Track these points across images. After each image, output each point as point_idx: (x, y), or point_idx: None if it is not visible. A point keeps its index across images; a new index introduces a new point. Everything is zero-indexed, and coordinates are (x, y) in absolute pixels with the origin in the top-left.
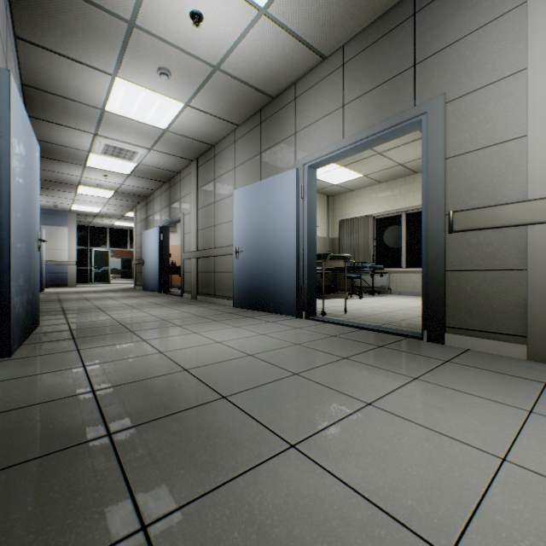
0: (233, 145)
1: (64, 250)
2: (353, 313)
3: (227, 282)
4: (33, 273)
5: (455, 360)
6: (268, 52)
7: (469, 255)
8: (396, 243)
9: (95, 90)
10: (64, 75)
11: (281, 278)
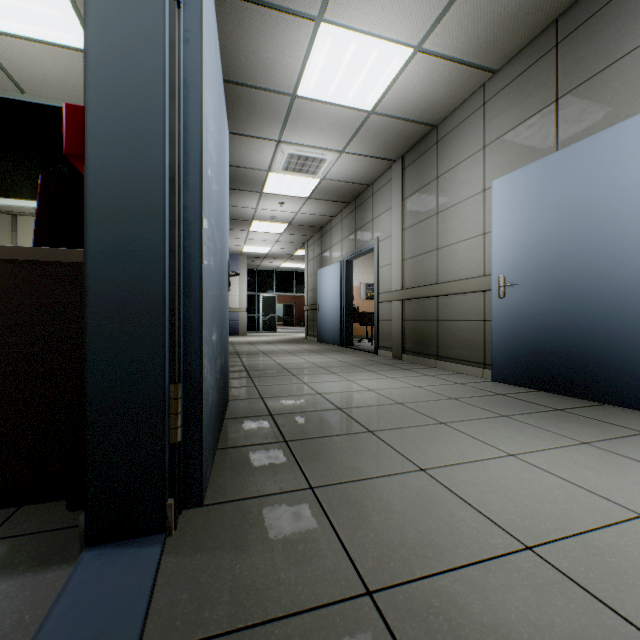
0: (479, 111)
1: (235, 296)
2: None
3: (464, 337)
4: (224, 324)
5: None
6: None
7: None
8: None
9: (288, 59)
10: (253, 43)
11: (638, 334)
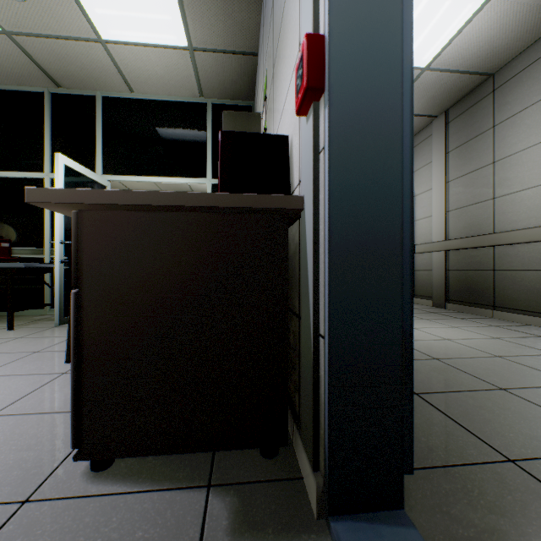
0: None
1: None
2: None
3: (534, 288)
4: None
5: None
6: None
7: None
8: None
9: None
10: None
11: None
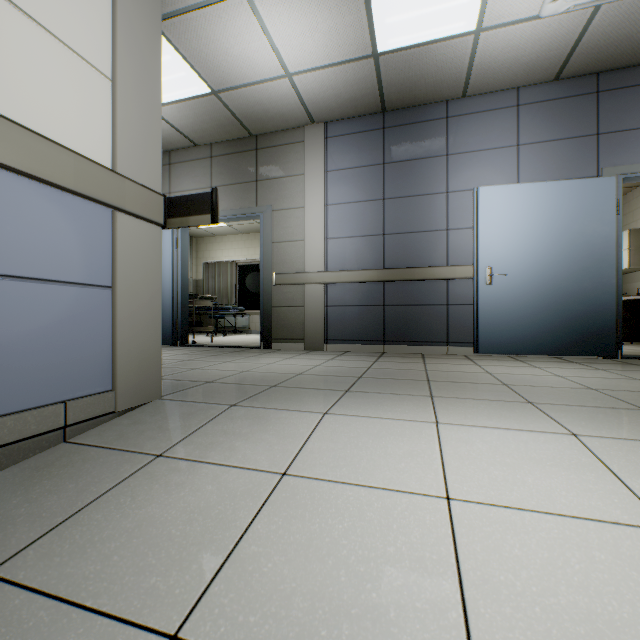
0: None
1: None
2: (219, 342)
3: None
4: None
5: (273, 352)
6: None
7: (283, 298)
8: (256, 288)
9: None
10: None
11: None
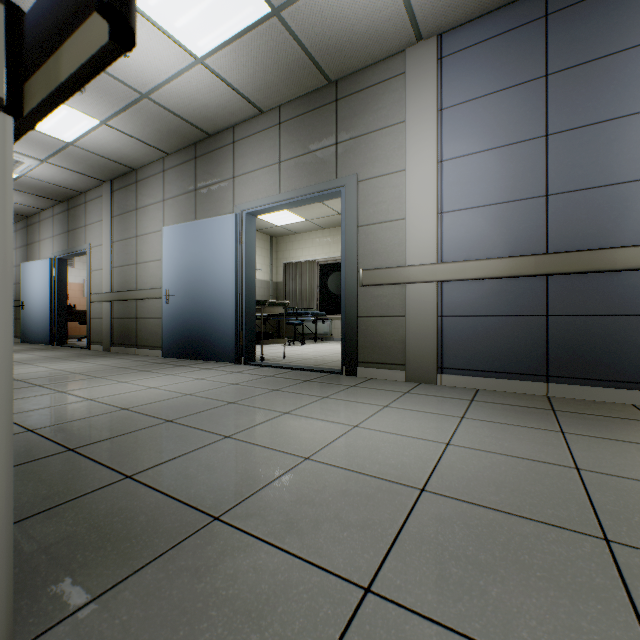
0: (162, 174)
1: None
2: (292, 358)
3: (154, 330)
4: None
5: (358, 385)
6: (205, 95)
7: (373, 305)
8: (338, 290)
9: None
10: None
11: (218, 324)
